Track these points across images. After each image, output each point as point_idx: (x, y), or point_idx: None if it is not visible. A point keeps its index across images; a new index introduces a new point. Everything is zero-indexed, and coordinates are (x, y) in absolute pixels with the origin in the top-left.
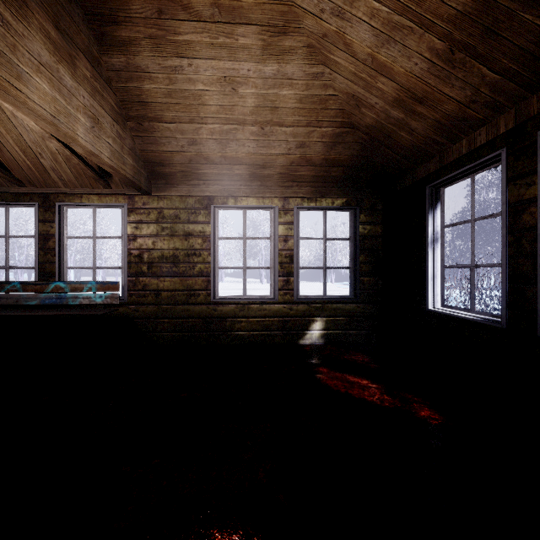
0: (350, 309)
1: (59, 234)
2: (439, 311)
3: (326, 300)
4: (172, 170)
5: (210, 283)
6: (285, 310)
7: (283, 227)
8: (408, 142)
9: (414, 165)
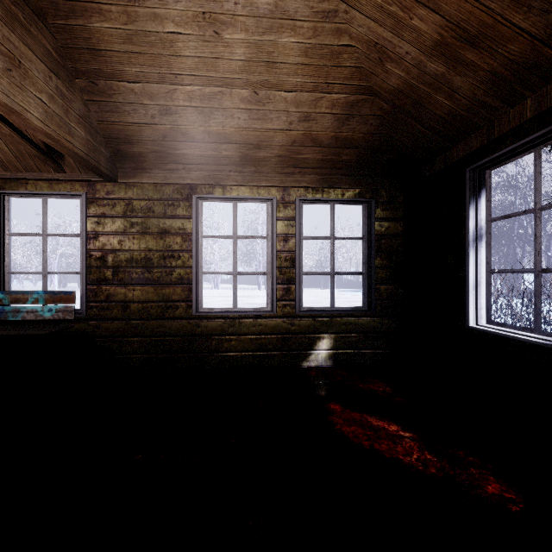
0: (364, 323)
1: None
2: (486, 330)
3: (335, 313)
4: (142, 150)
5: (192, 292)
6: (285, 326)
7: (282, 223)
8: (446, 109)
9: (449, 143)
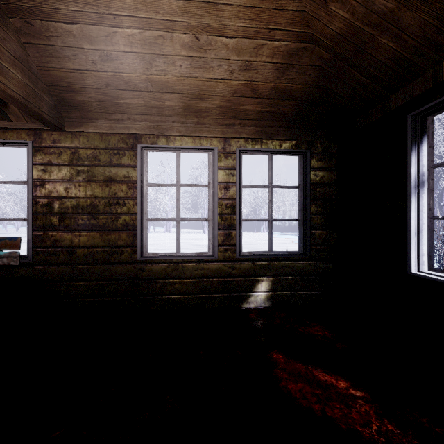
0: (300, 267)
1: None
2: (432, 278)
3: (273, 257)
4: (86, 99)
5: (137, 237)
6: (226, 269)
7: (223, 172)
8: (389, 53)
9: (387, 92)
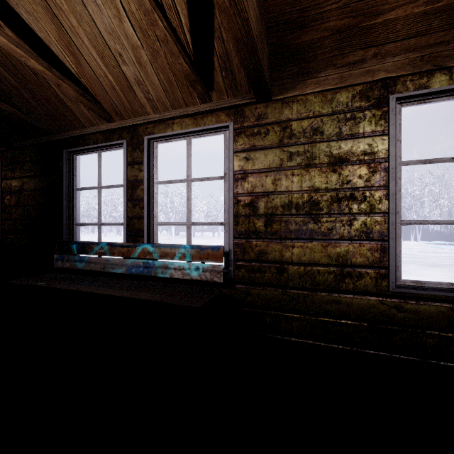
0: None
1: (148, 179)
2: None
3: None
4: (316, 35)
5: (386, 253)
6: None
7: None
8: None
9: None
